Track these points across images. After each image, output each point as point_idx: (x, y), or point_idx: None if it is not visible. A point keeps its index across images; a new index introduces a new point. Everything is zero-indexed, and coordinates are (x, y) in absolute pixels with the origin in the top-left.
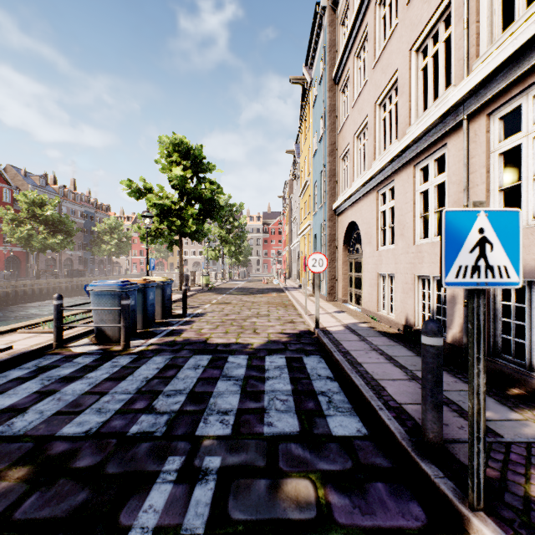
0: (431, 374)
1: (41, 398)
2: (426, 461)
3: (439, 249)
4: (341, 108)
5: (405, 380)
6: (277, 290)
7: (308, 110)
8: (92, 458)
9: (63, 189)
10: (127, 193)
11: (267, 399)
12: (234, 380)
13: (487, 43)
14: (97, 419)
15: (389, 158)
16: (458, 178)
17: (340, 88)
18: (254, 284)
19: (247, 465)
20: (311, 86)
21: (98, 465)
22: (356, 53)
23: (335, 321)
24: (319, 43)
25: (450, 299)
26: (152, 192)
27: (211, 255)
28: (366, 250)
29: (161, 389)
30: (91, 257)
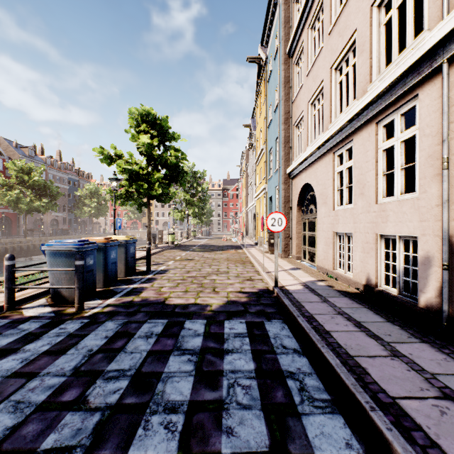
0: None
1: None
2: None
3: (408, 207)
4: (295, 79)
5: (386, 358)
6: (235, 247)
7: (264, 86)
8: None
9: (50, 159)
10: (99, 159)
11: (226, 386)
12: (189, 355)
13: None
14: (7, 421)
15: (349, 117)
16: (434, 129)
17: (294, 60)
18: (215, 242)
19: None
20: (266, 63)
21: None
22: (310, 25)
23: (293, 279)
24: (274, 21)
25: (422, 261)
26: (122, 158)
27: (177, 216)
28: (321, 210)
29: (103, 368)
30: (74, 218)
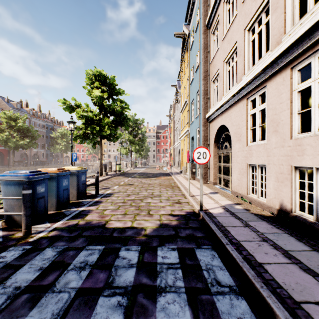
0: None
1: None
2: None
3: None
4: (212, 45)
5: None
6: (165, 174)
7: (187, 54)
8: None
9: (32, 110)
10: (62, 108)
11: None
12: (119, 296)
13: None
14: None
15: (264, 65)
16: None
17: (211, 30)
18: (151, 170)
19: None
20: (189, 36)
21: None
22: None
23: (214, 202)
24: (195, 3)
25: None
26: (80, 108)
27: (123, 151)
28: (235, 146)
29: (21, 318)
30: (50, 153)
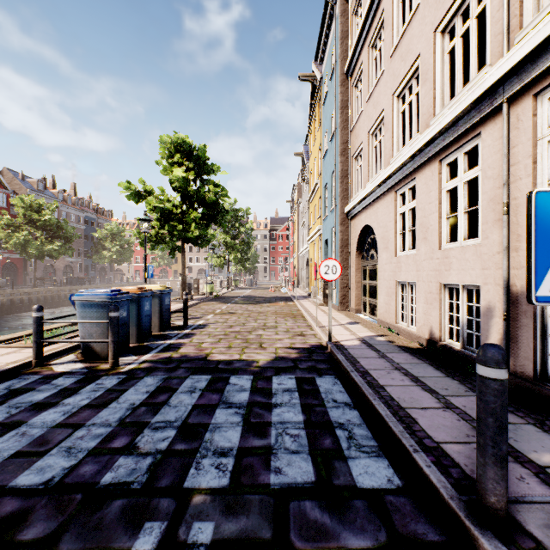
0: (493, 418)
1: (2, 432)
2: (488, 534)
3: (471, 254)
4: (354, 104)
5: (438, 409)
6: (285, 299)
7: (318, 109)
8: (45, 525)
9: (63, 193)
10: (125, 196)
11: (275, 435)
12: (235, 408)
13: (533, 11)
14: (63, 463)
15: (411, 153)
16: (495, 172)
17: (353, 82)
18: (261, 292)
19: (248, 536)
20: (321, 83)
21: (50, 536)
22: (371, 43)
23: (349, 334)
24: (330, 35)
25: (484, 312)
26: (152, 195)
27: (215, 262)
28: (382, 256)
29: (148, 419)
30: (92, 265)
